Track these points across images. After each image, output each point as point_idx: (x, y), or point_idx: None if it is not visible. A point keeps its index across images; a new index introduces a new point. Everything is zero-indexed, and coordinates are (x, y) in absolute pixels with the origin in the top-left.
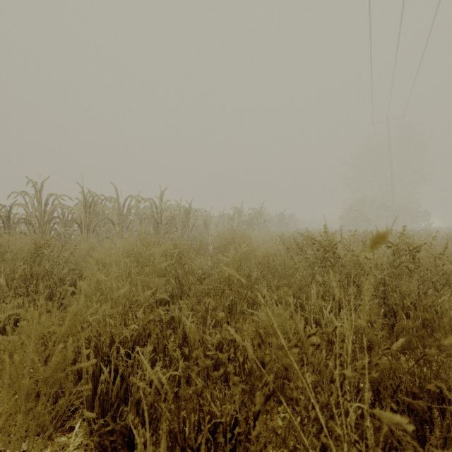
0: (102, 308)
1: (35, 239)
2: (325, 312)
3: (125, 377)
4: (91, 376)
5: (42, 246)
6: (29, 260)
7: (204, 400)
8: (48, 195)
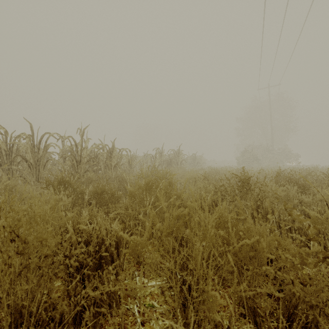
0: None
1: None
2: None
3: None
4: None
5: None
6: None
7: None
8: None
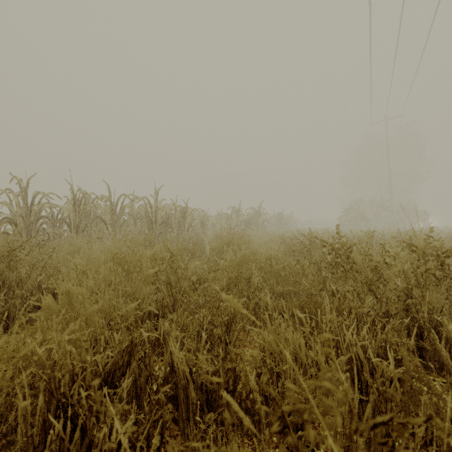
0: (67, 330)
1: (8, 241)
2: (347, 333)
3: (86, 433)
4: (39, 432)
5: (16, 248)
6: (2, 264)
7: (196, 449)
8: (35, 193)
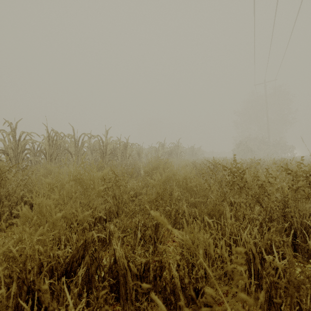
0: (37, 233)
1: None
2: (243, 234)
3: None
4: None
5: (5, 171)
6: None
7: None
8: (21, 132)
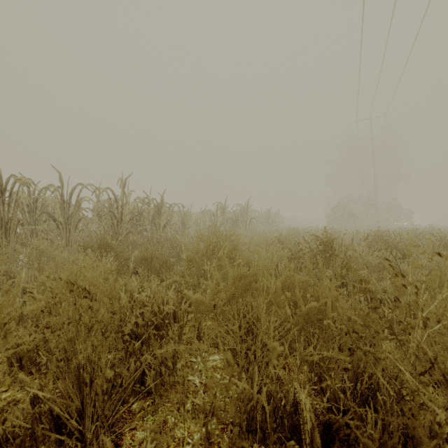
0: None
1: None
2: None
3: None
4: None
5: None
6: None
7: None
8: None
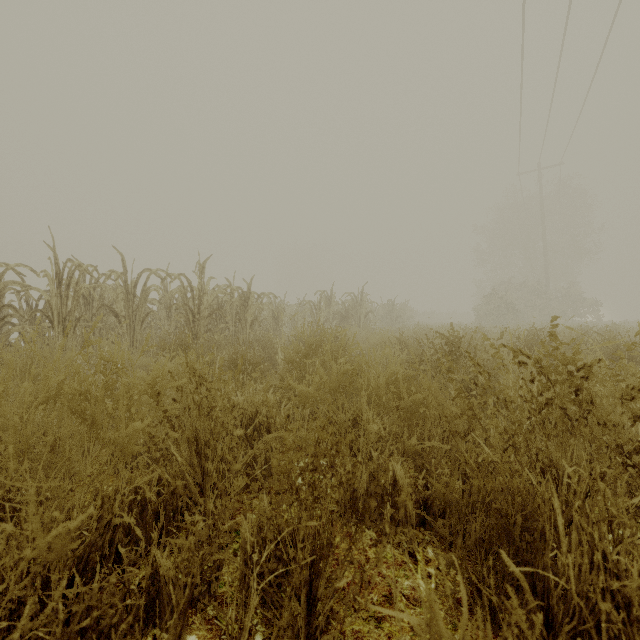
0: None
1: None
2: None
3: None
4: None
5: None
6: None
7: None
8: None
